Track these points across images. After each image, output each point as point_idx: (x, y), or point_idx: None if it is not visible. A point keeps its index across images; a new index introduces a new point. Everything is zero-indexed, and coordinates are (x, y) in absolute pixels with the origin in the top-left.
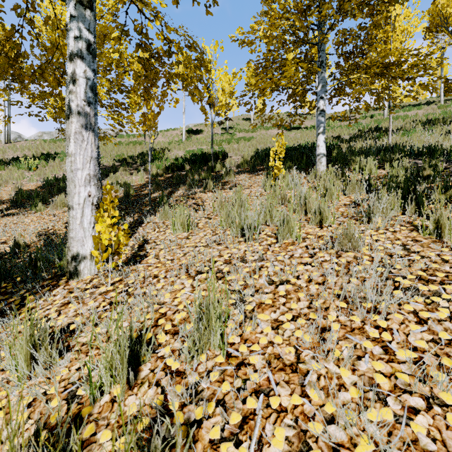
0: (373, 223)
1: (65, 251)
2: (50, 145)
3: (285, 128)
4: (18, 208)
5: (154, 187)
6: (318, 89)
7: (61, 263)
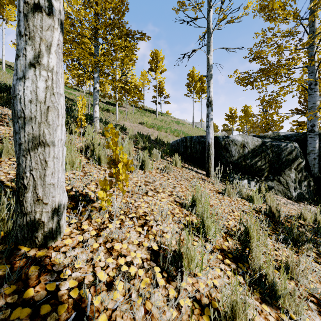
0: (157, 161)
1: None
2: None
3: None
4: None
5: None
6: (95, 75)
7: None
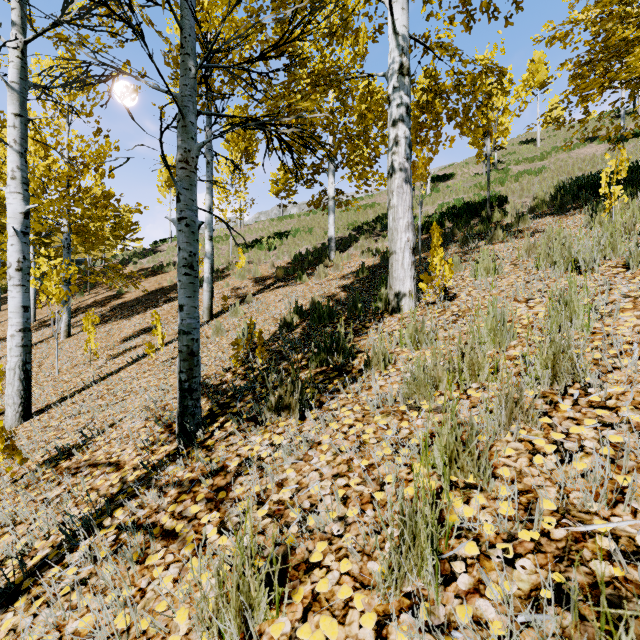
0: None
1: (379, 295)
2: (278, 223)
3: (609, 139)
4: (282, 282)
5: (416, 249)
6: None
7: (376, 305)
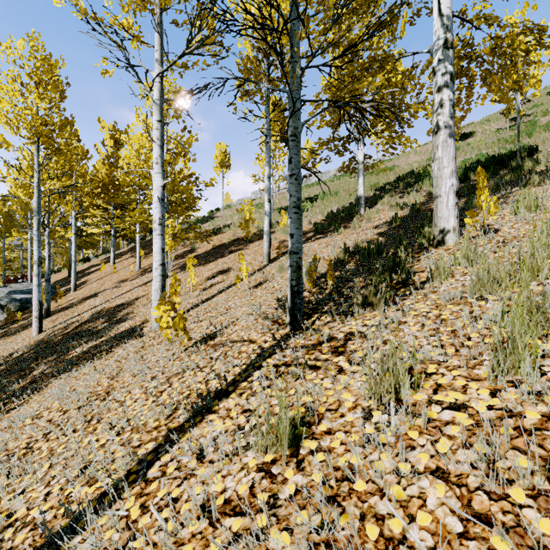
0: None
1: (422, 233)
2: (307, 190)
3: None
4: (321, 234)
5: None
6: None
7: (420, 241)
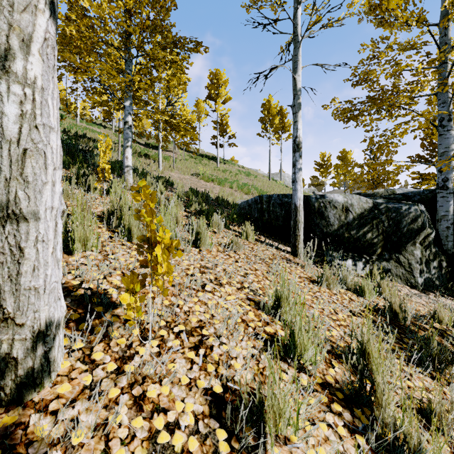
0: (219, 233)
1: None
2: None
3: None
4: None
5: None
6: (126, 103)
7: None
